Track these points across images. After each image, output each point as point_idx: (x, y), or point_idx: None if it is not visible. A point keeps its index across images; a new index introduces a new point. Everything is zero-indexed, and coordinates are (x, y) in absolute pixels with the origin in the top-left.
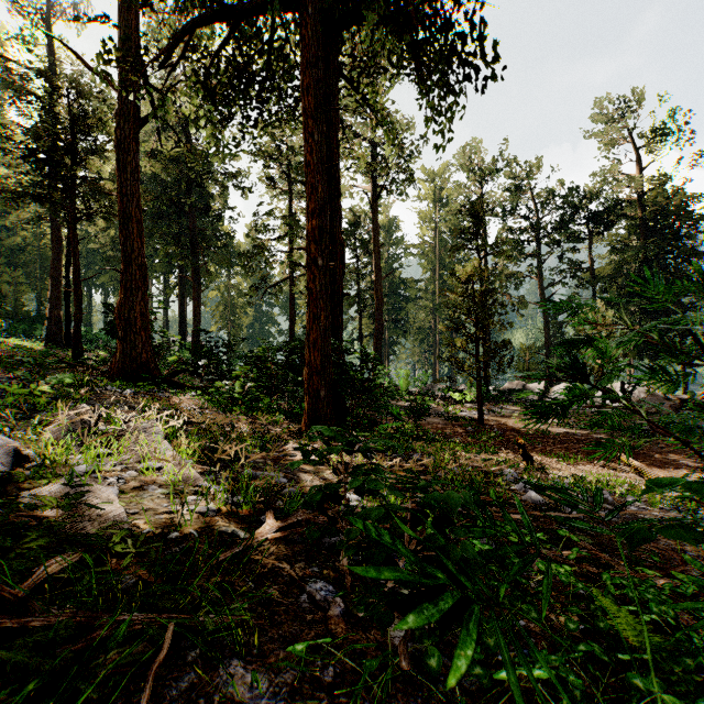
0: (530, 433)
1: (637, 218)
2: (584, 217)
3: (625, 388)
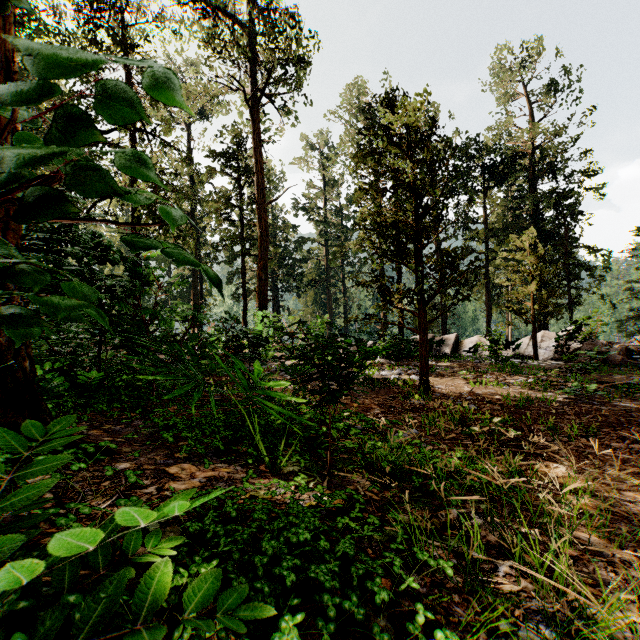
0: (521, 406)
1: (527, 171)
2: (481, 166)
3: (560, 336)
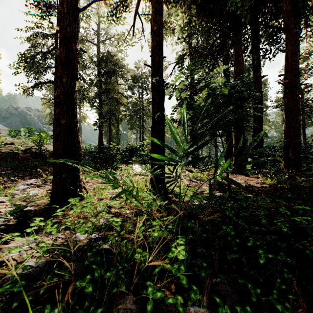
0: None
1: None
2: None
3: None
